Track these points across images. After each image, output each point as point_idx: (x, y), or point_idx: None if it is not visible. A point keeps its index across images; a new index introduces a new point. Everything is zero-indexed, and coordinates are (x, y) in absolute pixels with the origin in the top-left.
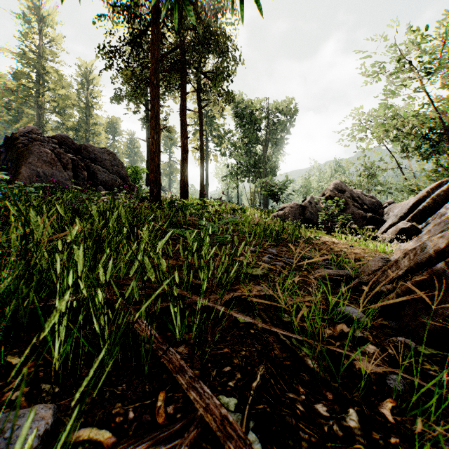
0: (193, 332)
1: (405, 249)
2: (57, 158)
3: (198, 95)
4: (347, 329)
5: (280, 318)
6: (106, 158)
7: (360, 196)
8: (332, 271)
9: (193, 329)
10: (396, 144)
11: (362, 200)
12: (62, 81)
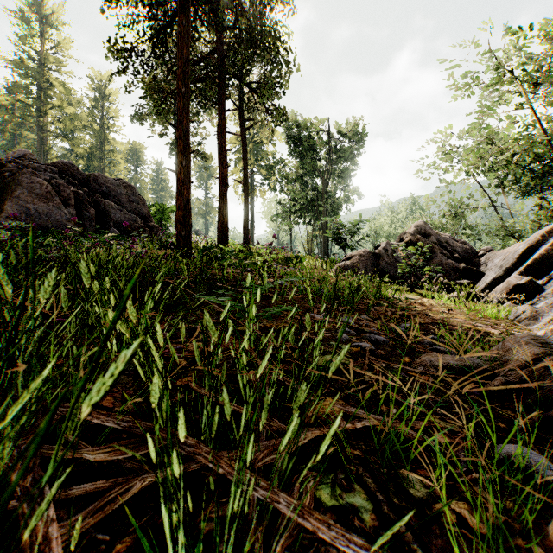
0: None
1: None
2: (55, 190)
3: (241, 114)
4: None
5: (405, 489)
6: (122, 193)
7: (450, 241)
8: (452, 359)
9: None
10: (491, 176)
11: (452, 247)
12: (70, 96)
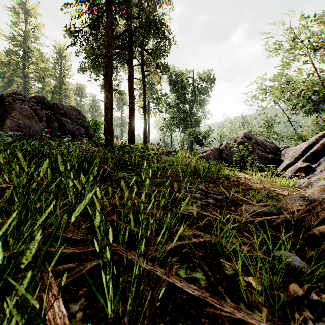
0: (128, 306)
1: (321, 189)
2: (35, 113)
3: (142, 67)
4: (301, 291)
5: (223, 271)
6: (73, 114)
7: (263, 142)
8: (257, 208)
9: (128, 301)
10: (288, 104)
11: (264, 145)
12: (42, 57)
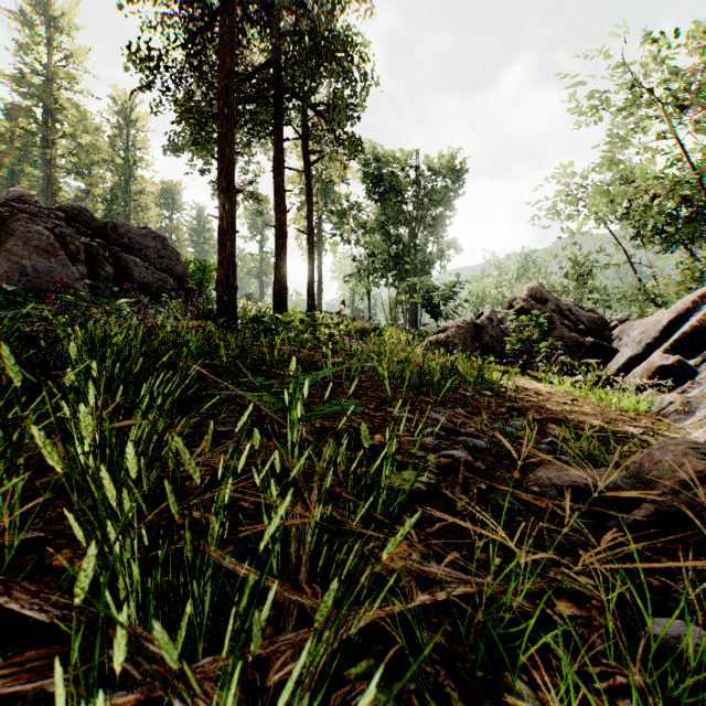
0: None
1: None
2: (60, 242)
3: (304, 144)
4: None
5: None
6: (149, 245)
7: (573, 308)
8: (579, 476)
9: None
10: (626, 225)
11: (576, 316)
12: (85, 122)
